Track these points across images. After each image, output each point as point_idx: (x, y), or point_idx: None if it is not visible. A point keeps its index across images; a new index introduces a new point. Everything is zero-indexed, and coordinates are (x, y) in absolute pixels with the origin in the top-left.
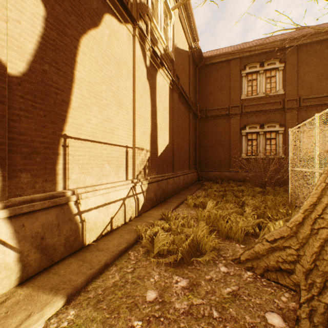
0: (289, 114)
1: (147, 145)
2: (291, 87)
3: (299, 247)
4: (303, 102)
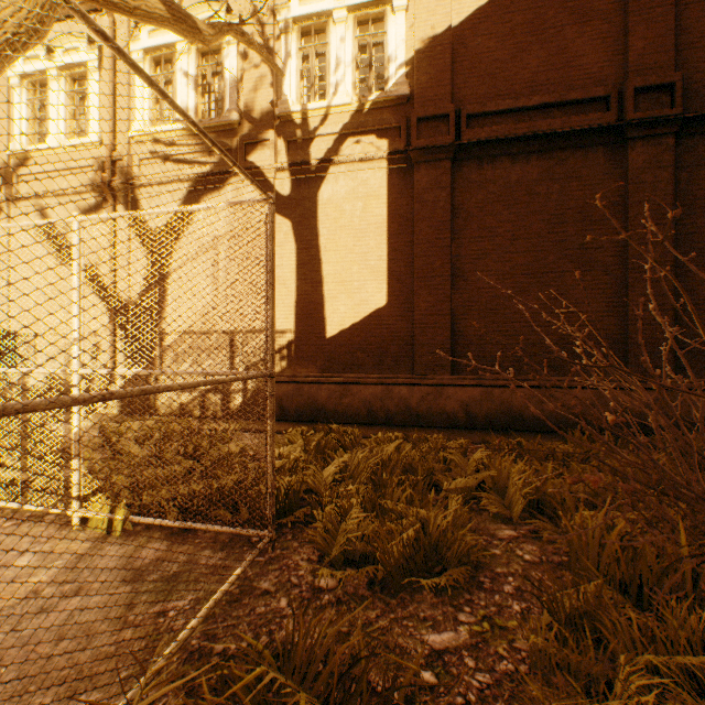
0: None
1: (286, 322)
2: None
3: None
4: None
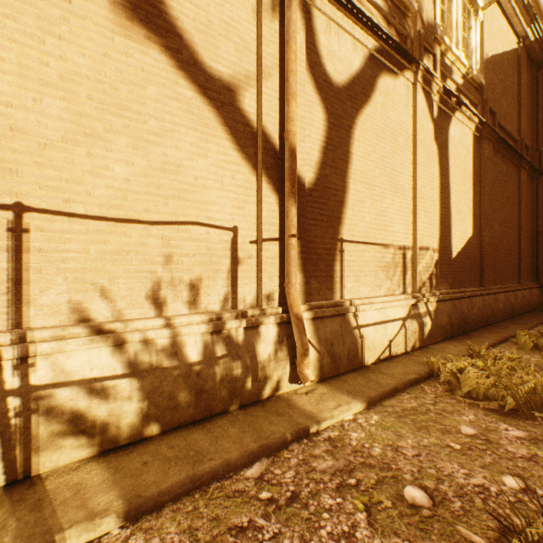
0: None
1: (434, 241)
2: None
3: None
4: None
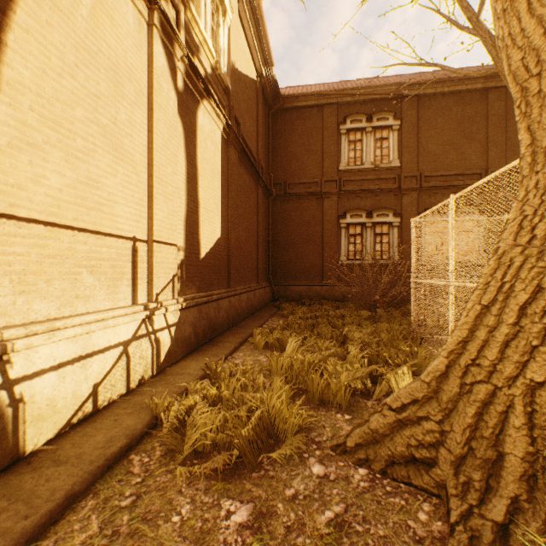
0: (407, 197)
1: (179, 237)
2: (410, 158)
3: (443, 418)
4: (425, 181)
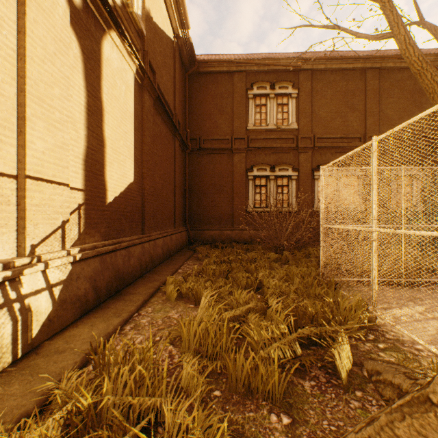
0: (303, 155)
1: (75, 177)
2: (306, 122)
3: None
4: (317, 142)
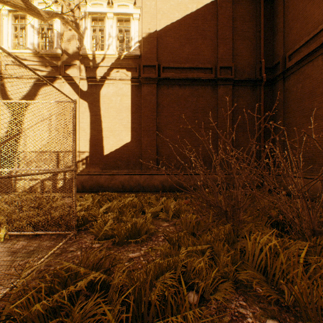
0: None
1: (85, 147)
2: None
3: None
4: None
